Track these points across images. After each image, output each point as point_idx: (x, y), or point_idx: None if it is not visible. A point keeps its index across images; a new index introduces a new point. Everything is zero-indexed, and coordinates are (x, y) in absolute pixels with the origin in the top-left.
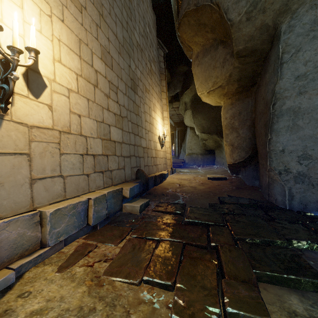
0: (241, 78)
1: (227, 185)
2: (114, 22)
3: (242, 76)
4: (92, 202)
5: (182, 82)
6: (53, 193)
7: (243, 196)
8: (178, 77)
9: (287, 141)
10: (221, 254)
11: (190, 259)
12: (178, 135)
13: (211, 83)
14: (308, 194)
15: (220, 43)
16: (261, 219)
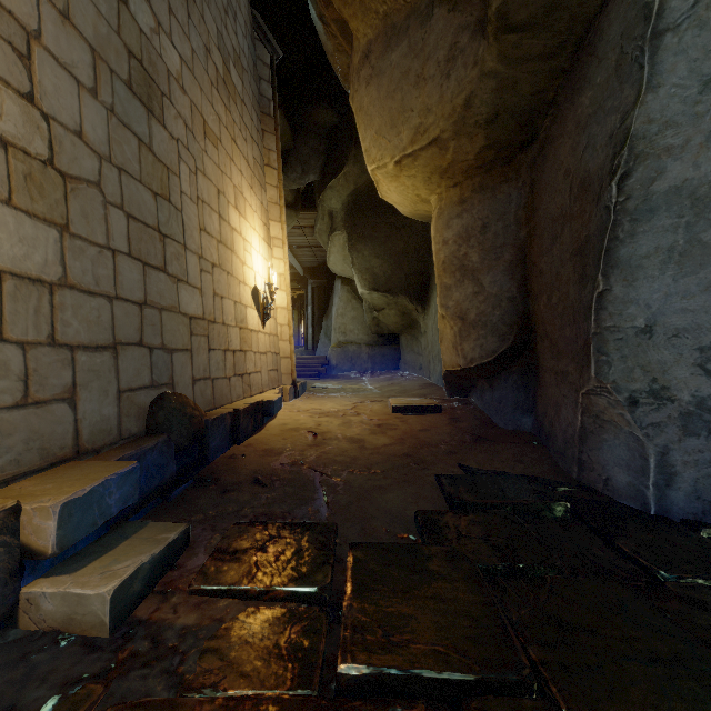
0: (499, 116)
1: (448, 428)
2: None
3: (501, 109)
4: None
5: (322, 157)
6: None
7: (504, 467)
8: (313, 141)
9: (666, 298)
10: None
11: None
12: (314, 298)
13: (408, 132)
14: None
15: None
16: (636, 598)
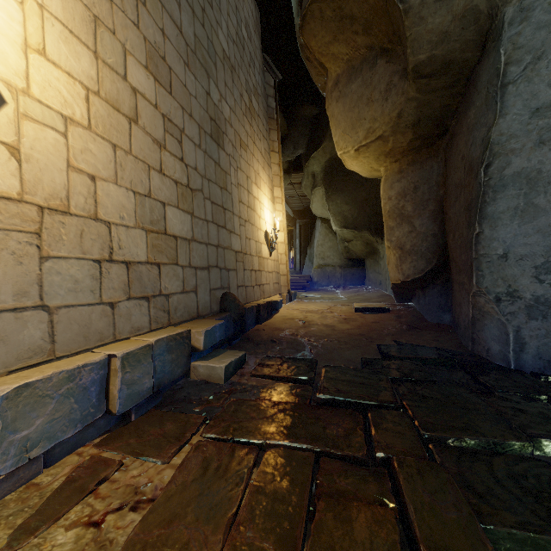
0: (420, 121)
1: (392, 321)
2: (176, 2)
3: (421, 117)
4: (117, 364)
5: (307, 137)
6: (19, 345)
7: (424, 343)
8: (301, 127)
9: (514, 237)
10: (402, 484)
11: (334, 502)
12: (300, 233)
13: (363, 132)
14: None
15: (380, 55)
16: (469, 393)
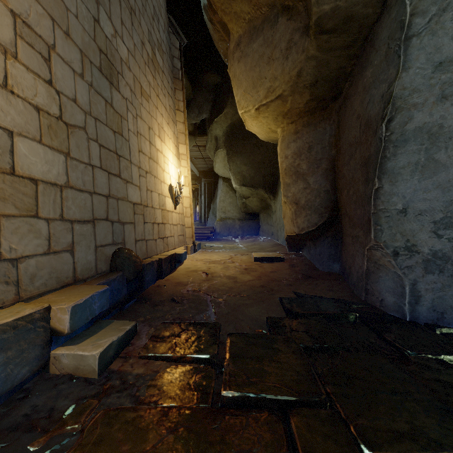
0: (318, 82)
1: (288, 270)
2: None
3: (319, 78)
4: None
5: (211, 103)
6: None
7: (321, 293)
8: (205, 93)
9: (414, 192)
10: None
11: None
12: (205, 190)
13: (263, 91)
14: (449, 293)
15: (282, 13)
16: (390, 363)
